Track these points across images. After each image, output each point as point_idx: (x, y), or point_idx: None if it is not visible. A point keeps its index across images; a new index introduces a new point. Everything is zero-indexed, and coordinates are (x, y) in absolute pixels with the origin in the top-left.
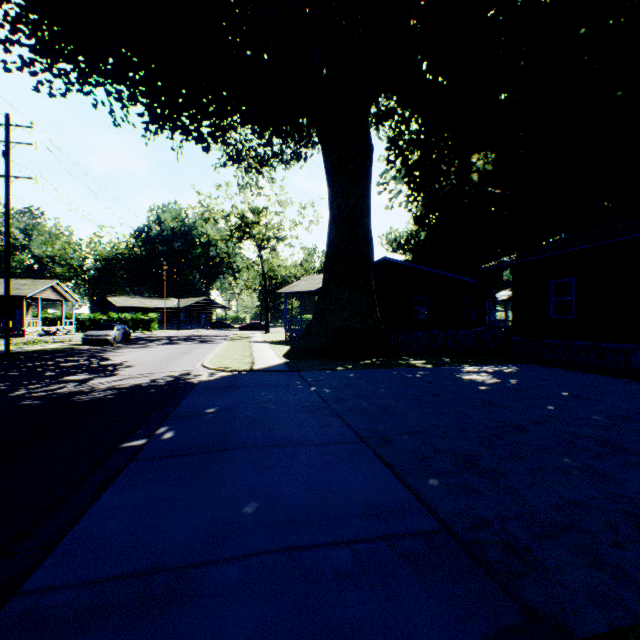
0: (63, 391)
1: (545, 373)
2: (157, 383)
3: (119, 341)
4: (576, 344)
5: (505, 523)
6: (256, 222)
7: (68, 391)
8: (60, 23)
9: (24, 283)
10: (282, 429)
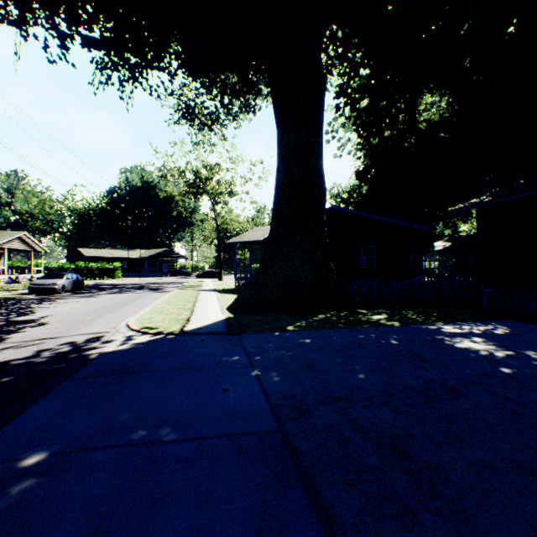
0: None
1: None
2: (35, 359)
3: (69, 290)
4: None
5: None
6: (209, 178)
7: None
8: None
9: None
10: None
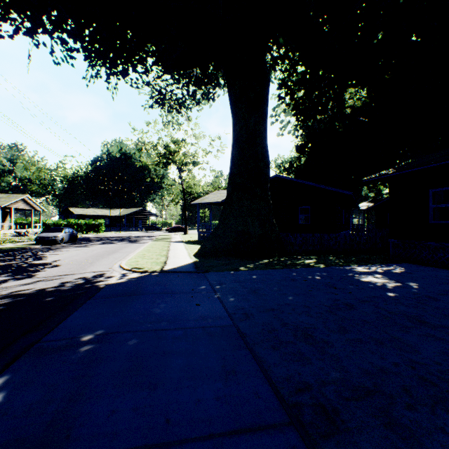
0: None
1: (435, 274)
2: (62, 288)
3: (66, 241)
4: None
5: None
6: (177, 151)
7: None
8: None
9: (1, 196)
10: (168, 384)
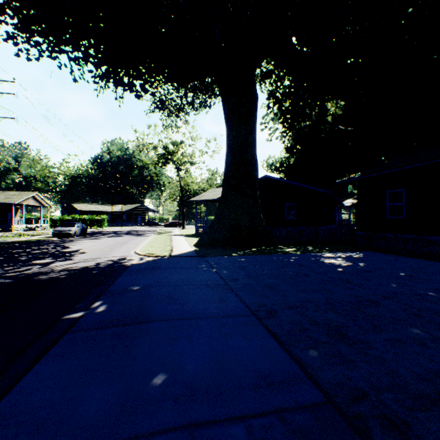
0: (29, 272)
1: (384, 258)
2: (100, 266)
3: (78, 234)
4: (405, 237)
5: (380, 395)
6: (175, 151)
7: (33, 272)
8: (35, 8)
9: (13, 194)
10: (190, 304)
